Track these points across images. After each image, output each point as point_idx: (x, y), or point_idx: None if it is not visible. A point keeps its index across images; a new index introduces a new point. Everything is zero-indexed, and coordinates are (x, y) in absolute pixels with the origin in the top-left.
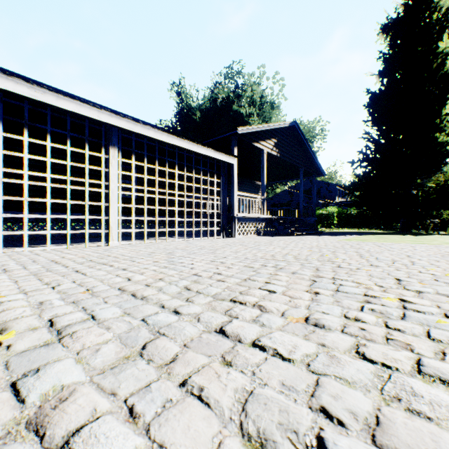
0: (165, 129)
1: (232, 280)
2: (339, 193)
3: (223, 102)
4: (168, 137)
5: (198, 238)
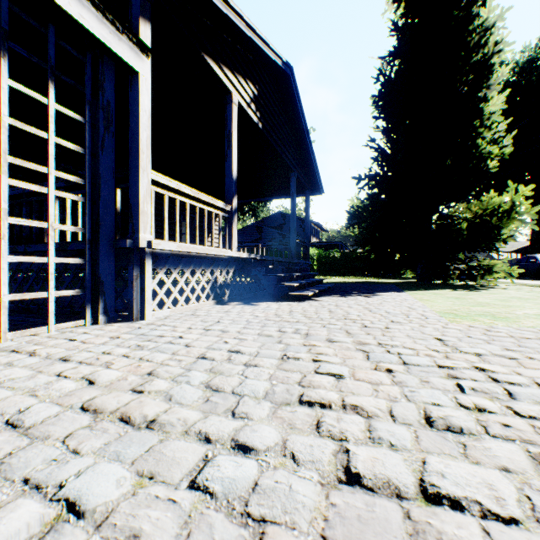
0: None
1: None
2: (315, 233)
3: None
4: None
5: None
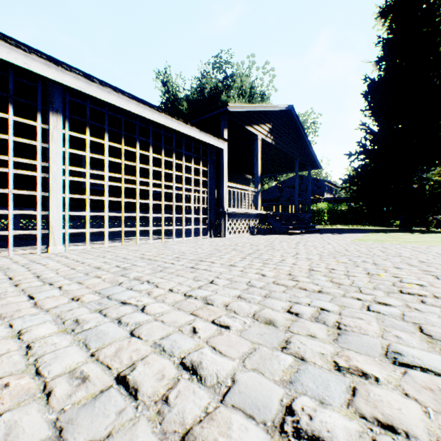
0: (132, 95)
1: (237, 440)
2: (328, 190)
3: (211, 92)
4: (137, 106)
5: (180, 238)
